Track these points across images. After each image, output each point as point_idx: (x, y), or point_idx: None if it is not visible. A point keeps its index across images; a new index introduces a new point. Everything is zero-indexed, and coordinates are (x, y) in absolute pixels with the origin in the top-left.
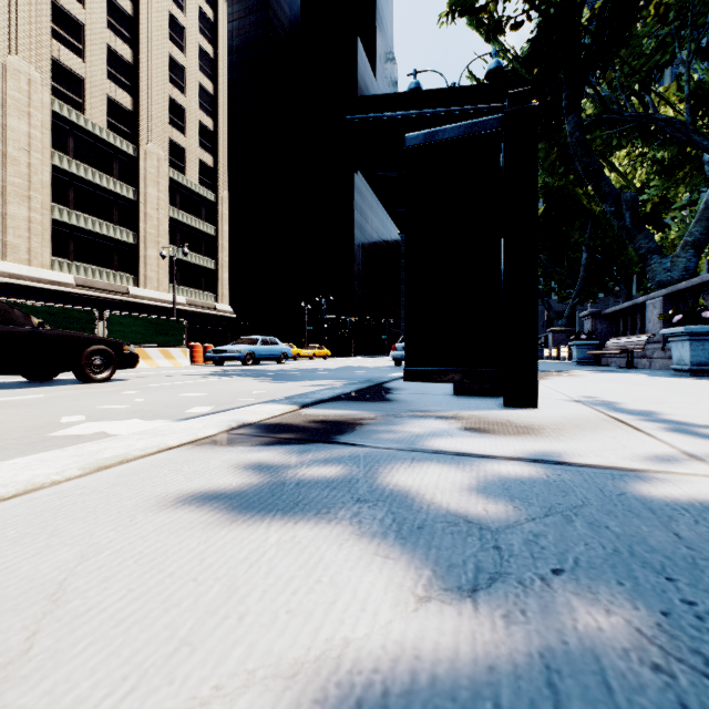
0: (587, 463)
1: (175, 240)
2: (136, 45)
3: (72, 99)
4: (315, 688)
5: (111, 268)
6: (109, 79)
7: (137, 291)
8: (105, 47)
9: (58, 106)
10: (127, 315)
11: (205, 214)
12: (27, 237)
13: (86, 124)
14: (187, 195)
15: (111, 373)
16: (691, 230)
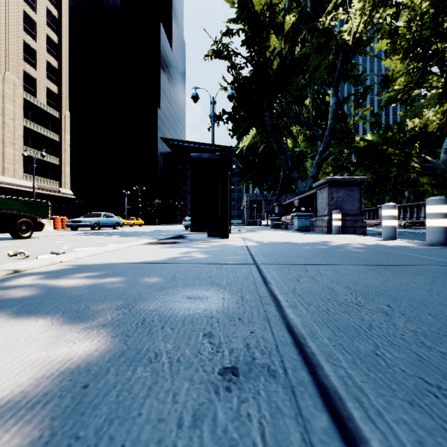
0: (225, 244)
1: (28, 143)
2: None
3: None
4: (184, 251)
5: None
6: None
7: None
8: None
9: None
10: (10, 198)
11: (51, 126)
12: None
13: None
14: (37, 111)
15: (31, 234)
16: (312, 171)
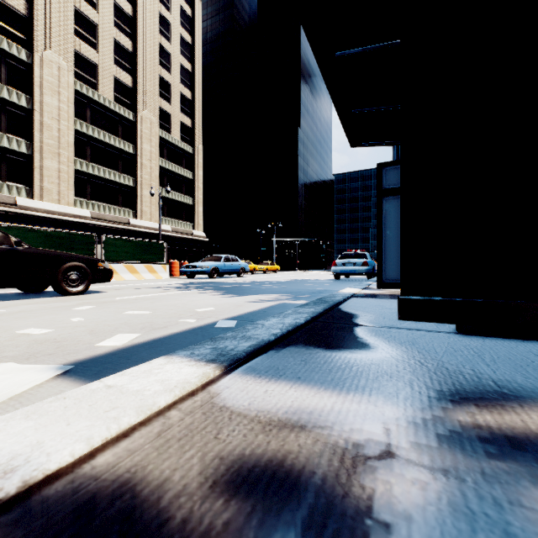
0: None
1: (163, 183)
2: (135, 38)
3: (89, 80)
4: None
5: (117, 205)
6: (115, 64)
7: (136, 222)
8: (113, 40)
9: (79, 86)
10: (120, 238)
11: (185, 163)
12: (57, 183)
13: (99, 98)
14: (172, 149)
15: (86, 287)
16: None
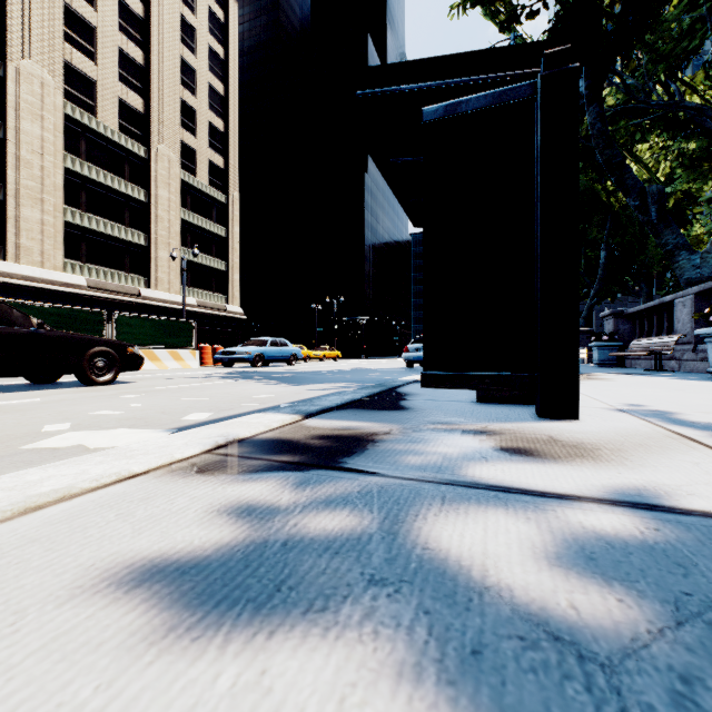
0: (685, 508)
1: (186, 242)
2: (148, 48)
3: (84, 102)
4: None
5: (122, 270)
6: (120, 81)
7: (149, 293)
8: (117, 49)
9: (70, 109)
10: (136, 316)
11: (216, 215)
12: (40, 240)
13: (98, 127)
14: (198, 197)
15: (114, 376)
16: None
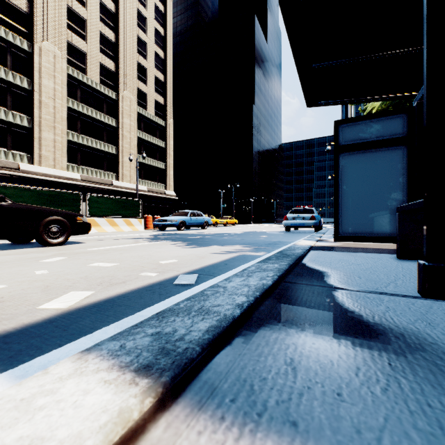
0: None
1: (140, 151)
2: (117, 31)
3: (79, 66)
4: None
5: (102, 169)
6: (101, 52)
7: (118, 183)
8: (99, 33)
9: (71, 71)
10: (102, 196)
11: (159, 134)
12: (53, 151)
13: (88, 81)
14: (148, 123)
15: (65, 238)
16: None
